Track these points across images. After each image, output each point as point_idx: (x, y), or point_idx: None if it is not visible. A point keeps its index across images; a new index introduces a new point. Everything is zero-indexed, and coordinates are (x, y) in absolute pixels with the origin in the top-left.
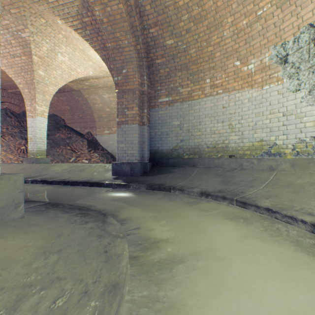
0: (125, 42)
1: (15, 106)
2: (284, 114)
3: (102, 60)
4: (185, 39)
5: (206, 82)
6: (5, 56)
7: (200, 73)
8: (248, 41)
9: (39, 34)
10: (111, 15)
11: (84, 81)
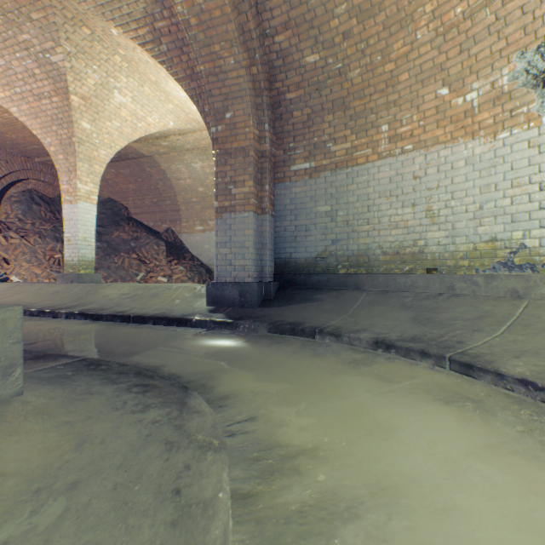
0: (229, 61)
1: (46, 185)
2: (542, 186)
3: (189, 100)
4: (342, 51)
5: (382, 132)
6: (25, 98)
7: (369, 115)
8: (466, 47)
9: (80, 56)
10: (204, 11)
11: (161, 139)
